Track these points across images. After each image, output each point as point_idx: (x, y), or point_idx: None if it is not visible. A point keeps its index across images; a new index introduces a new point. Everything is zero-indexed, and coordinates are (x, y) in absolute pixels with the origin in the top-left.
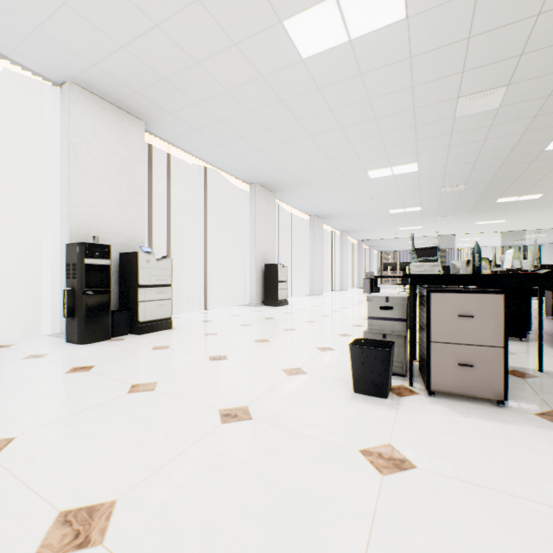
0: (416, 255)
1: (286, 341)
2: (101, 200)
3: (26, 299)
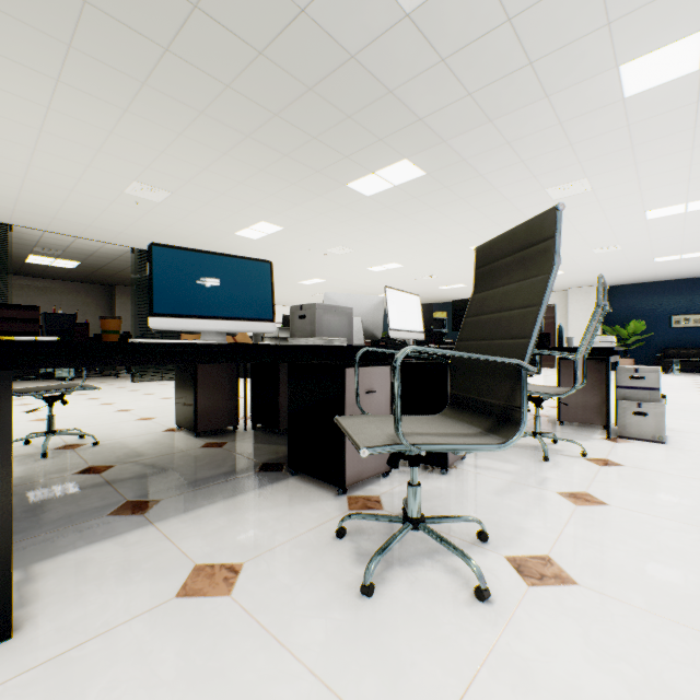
0: (600, 318)
1: None
2: None
3: None
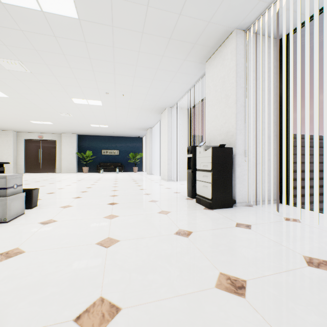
0: None
1: (89, 220)
2: (214, 116)
3: None
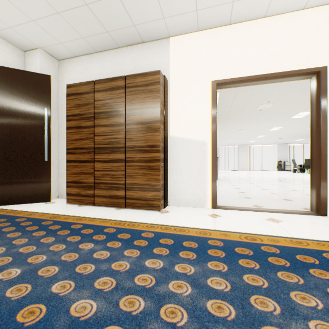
0: None
1: None
2: (281, 156)
3: (273, 167)
